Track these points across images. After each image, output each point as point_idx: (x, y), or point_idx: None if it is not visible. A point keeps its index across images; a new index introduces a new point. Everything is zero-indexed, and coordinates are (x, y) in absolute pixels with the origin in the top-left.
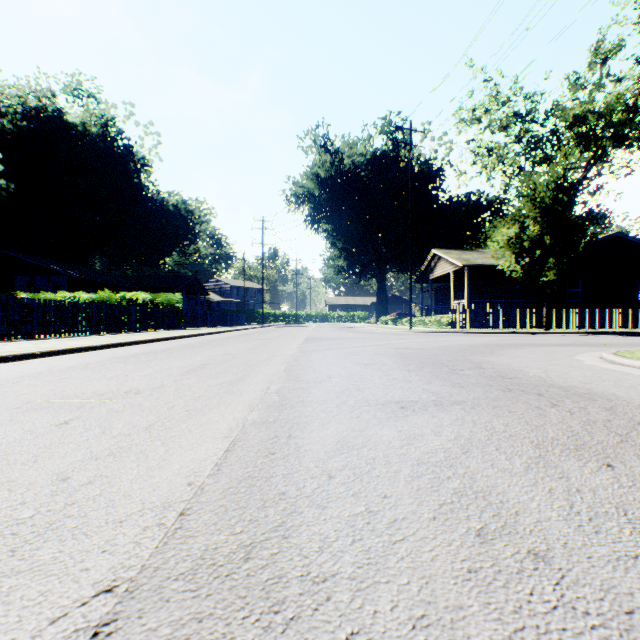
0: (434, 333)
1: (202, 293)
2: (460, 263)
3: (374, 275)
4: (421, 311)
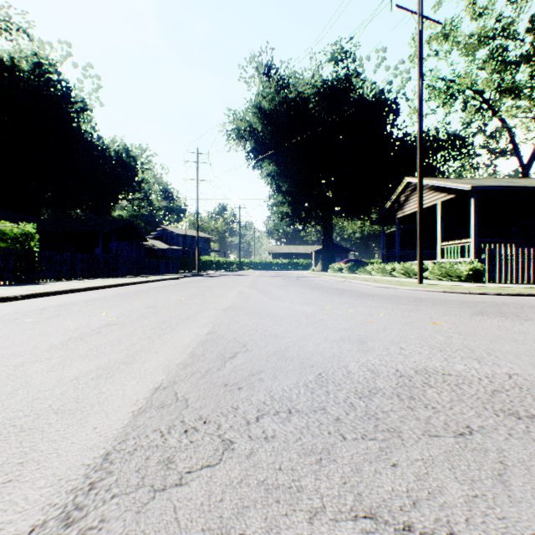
0: (530, 298)
1: (139, 239)
2: (467, 184)
3: (318, 222)
4: (382, 257)
